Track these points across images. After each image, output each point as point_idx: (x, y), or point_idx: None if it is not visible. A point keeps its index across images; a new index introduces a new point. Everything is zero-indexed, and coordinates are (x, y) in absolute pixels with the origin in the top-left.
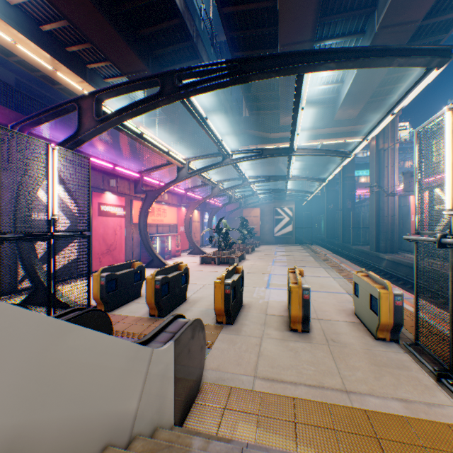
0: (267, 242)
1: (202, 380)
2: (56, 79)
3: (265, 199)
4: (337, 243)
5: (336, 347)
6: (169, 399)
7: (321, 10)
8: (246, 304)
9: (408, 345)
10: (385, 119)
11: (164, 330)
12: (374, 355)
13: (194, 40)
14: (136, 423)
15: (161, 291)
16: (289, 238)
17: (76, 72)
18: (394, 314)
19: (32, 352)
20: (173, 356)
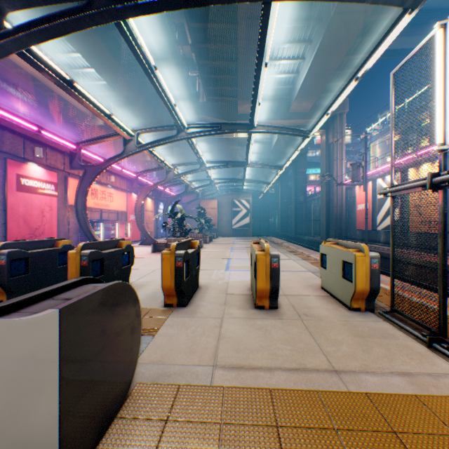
0: (225, 234)
1: (135, 380)
2: None
3: (223, 191)
4: (291, 236)
5: (311, 322)
6: (42, 426)
7: None
8: (203, 285)
9: (386, 312)
10: (348, 87)
11: (52, 298)
12: (354, 326)
13: None
14: None
15: (90, 270)
16: (246, 230)
17: None
18: (371, 279)
19: None
20: (54, 338)
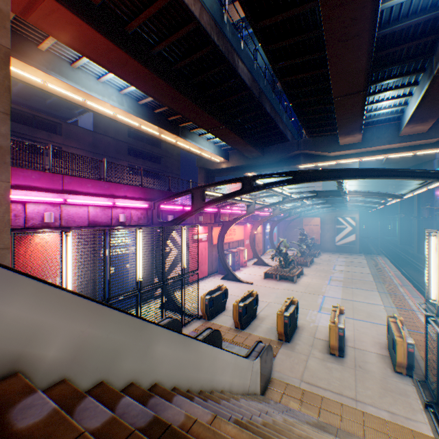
0: (327, 250)
1: (271, 376)
2: (160, 138)
3: (325, 209)
4: (412, 253)
5: (360, 372)
6: (258, 382)
7: (374, 64)
8: (300, 325)
9: (417, 380)
10: (422, 189)
11: (254, 350)
12: (386, 382)
13: (258, 99)
14: (249, 388)
15: (242, 313)
16: (351, 247)
17: (173, 133)
18: (407, 357)
19: (233, 363)
20: (259, 363)
